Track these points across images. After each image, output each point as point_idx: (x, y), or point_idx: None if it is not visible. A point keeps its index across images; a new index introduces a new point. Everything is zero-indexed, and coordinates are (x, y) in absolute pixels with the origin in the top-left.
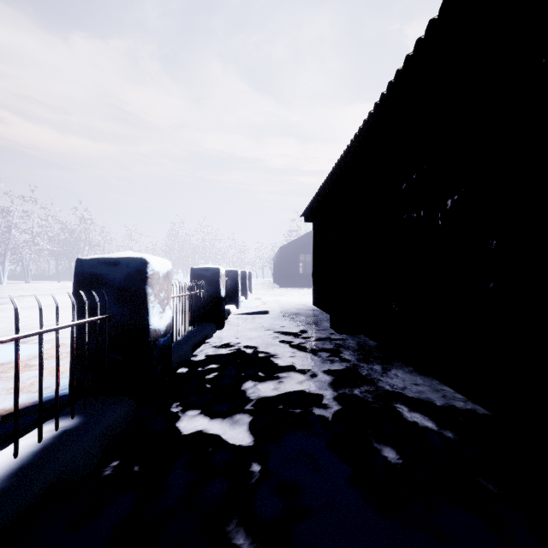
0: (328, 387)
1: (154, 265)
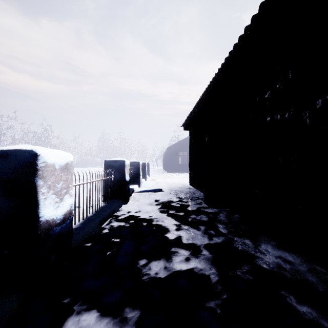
0: (211, 266)
1: (47, 158)
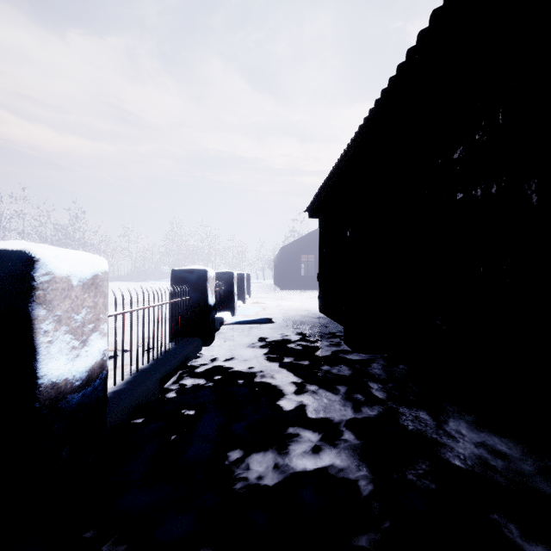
0: (360, 462)
1: (54, 265)
